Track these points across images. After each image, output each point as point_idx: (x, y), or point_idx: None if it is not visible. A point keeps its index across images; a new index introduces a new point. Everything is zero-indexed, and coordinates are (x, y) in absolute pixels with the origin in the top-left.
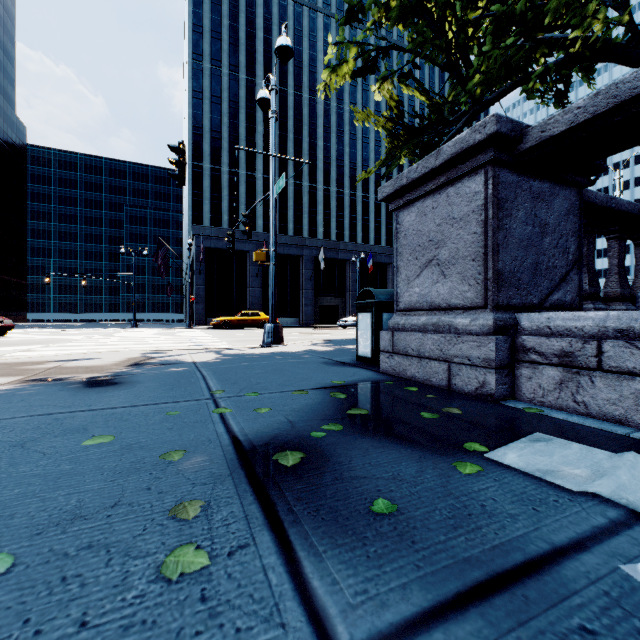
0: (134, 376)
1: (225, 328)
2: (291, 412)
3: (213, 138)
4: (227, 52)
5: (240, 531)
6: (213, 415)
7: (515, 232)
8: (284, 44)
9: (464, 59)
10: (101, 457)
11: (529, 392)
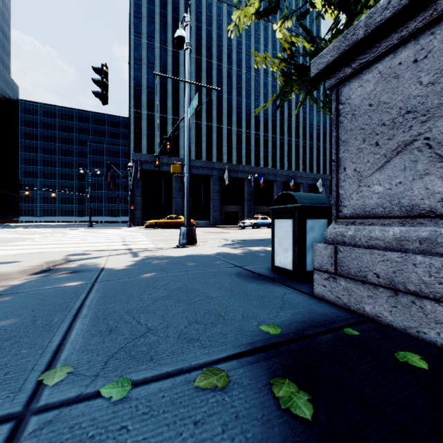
0: (3, 299)
1: (155, 228)
2: None
3: (149, 92)
4: (159, 31)
5: None
6: None
7: None
8: None
9: None
10: None
11: None
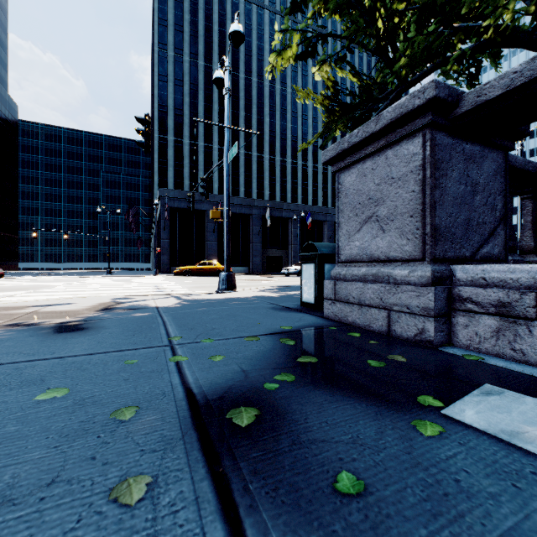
0: (101, 321)
1: (186, 276)
2: (244, 360)
3: (176, 115)
4: (188, 42)
5: (189, 522)
6: (169, 364)
7: (450, 190)
8: (236, 30)
9: (392, 44)
10: (50, 415)
11: (465, 339)
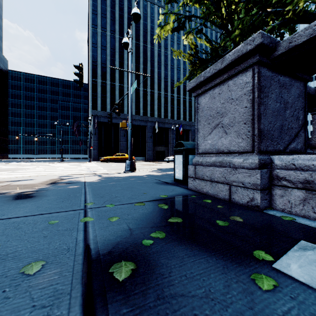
0: (46, 191)
1: (107, 162)
2: (132, 220)
3: (102, 67)
4: (109, 24)
5: None
6: (80, 223)
7: (270, 106)
8: (136, 12)
9: (230, 22)
10: None
11: (281, 204)
